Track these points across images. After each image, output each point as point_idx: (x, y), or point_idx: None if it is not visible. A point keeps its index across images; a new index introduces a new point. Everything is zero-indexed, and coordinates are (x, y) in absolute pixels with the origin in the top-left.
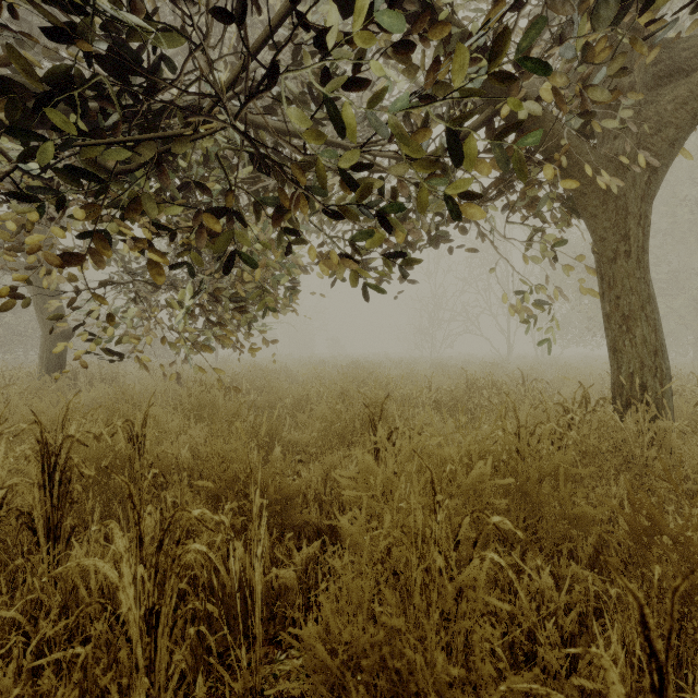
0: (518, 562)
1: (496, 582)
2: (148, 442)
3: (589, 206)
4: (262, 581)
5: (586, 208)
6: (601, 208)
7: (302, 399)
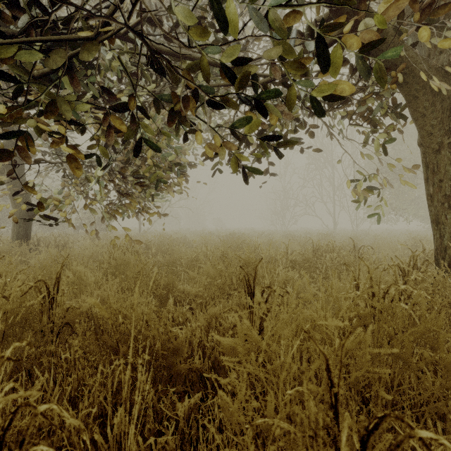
0: (398, 431)
1: (373, 446)
2: (59, 298)
3: (420, 107)
4: (141, 446)
5: (417, 109)
6: (430, 109)
7: (194, 260)
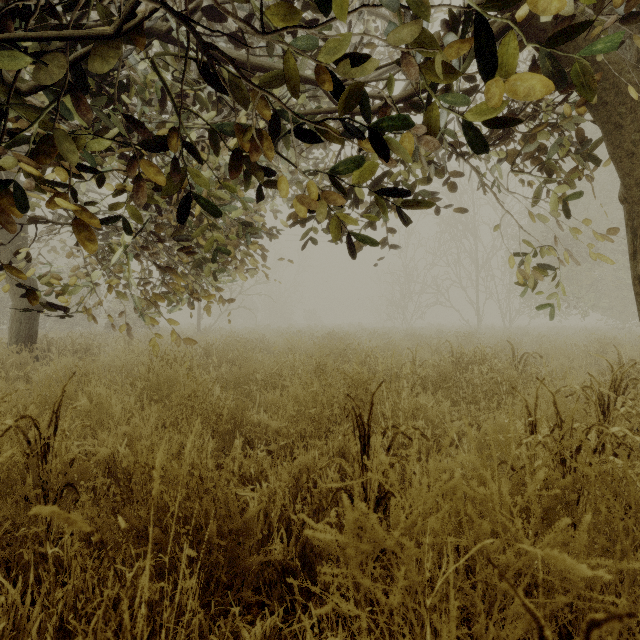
0: None
1: None
2: (57, 444)
3: (626, 141)
4: None
5: (621, 144)
6: None
7: (275, 374)
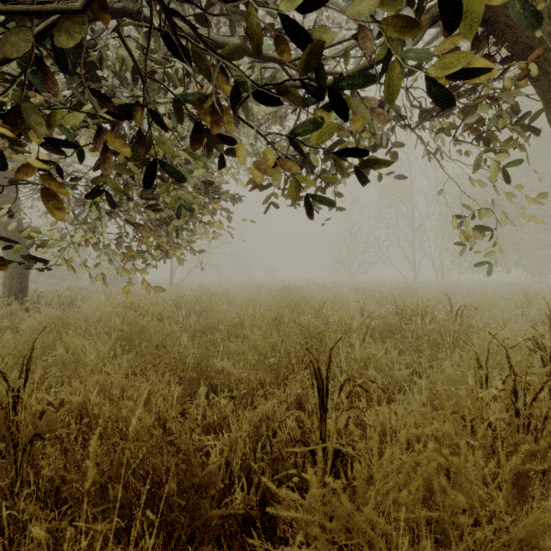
0: None
1: None
2: (26, 396)
3: None
4: None
5: None
6: None
7: (237, 324)
